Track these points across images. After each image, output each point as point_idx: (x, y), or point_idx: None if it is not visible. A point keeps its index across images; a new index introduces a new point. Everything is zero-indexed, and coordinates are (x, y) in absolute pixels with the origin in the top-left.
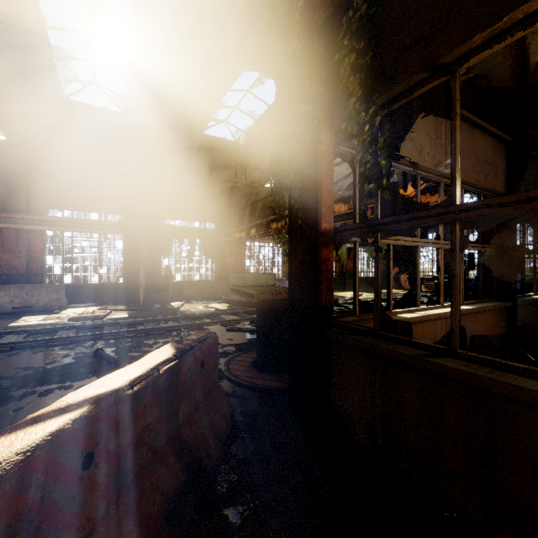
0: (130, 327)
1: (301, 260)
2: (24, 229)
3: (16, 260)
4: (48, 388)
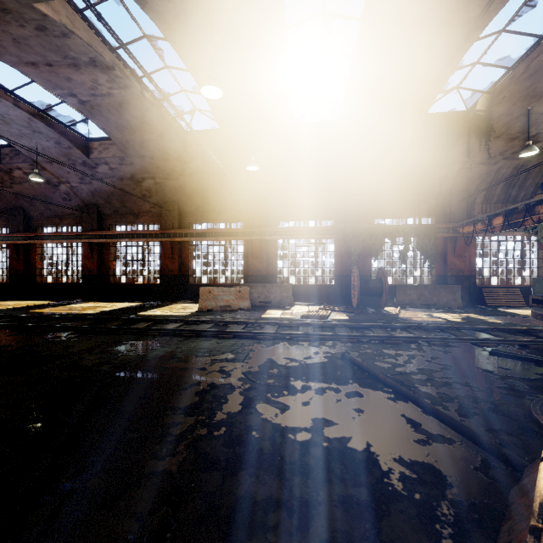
0: (358, 331)
1: None
2: (265, 240)
3: (260, 264)
4: (319, 386)
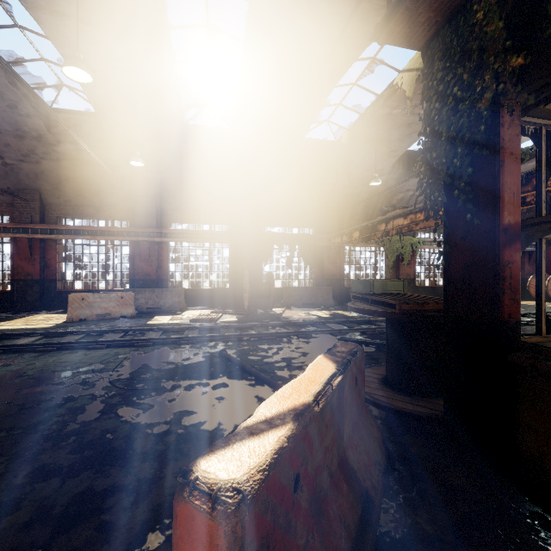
0: (242, 331)
1: (466, 263)
2: (154, 242)
3: (149, 267)
4: (190, 383)
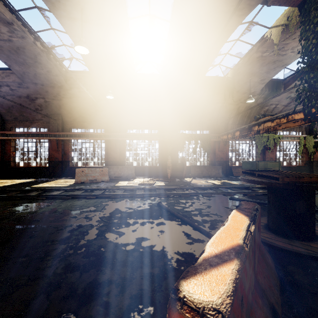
0: (169, 191)
1: None
2: (118, 140)
3: (115, 154)
4: (143, 221)
